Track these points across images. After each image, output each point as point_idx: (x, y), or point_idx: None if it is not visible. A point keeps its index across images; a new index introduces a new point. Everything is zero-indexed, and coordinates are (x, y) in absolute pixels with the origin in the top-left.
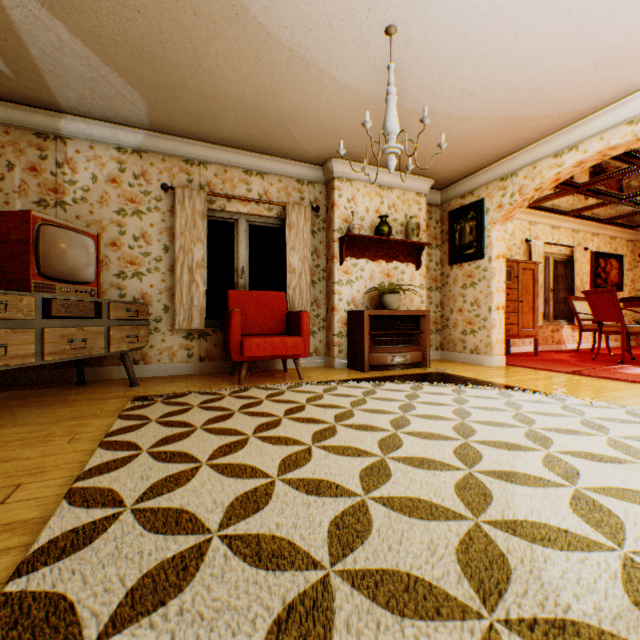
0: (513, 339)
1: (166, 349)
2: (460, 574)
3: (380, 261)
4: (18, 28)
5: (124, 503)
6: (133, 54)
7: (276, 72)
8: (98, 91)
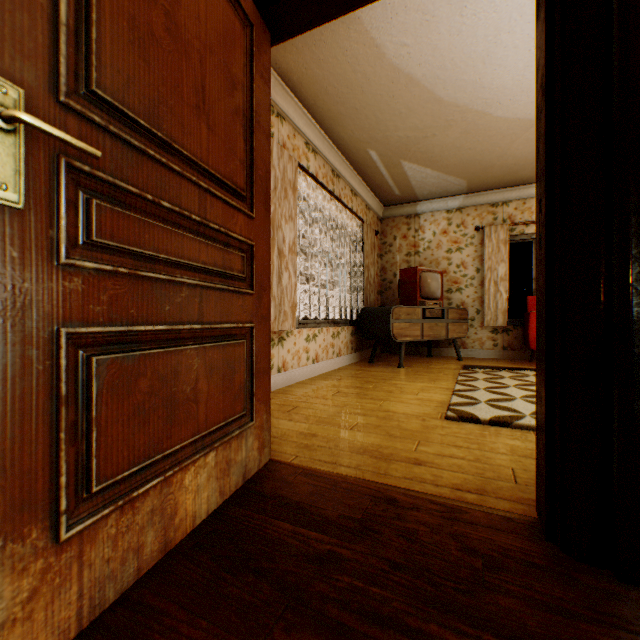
0: None
1: (477, 339)
2: None
3: None
4: (409, 178)
5: (478, 388)
6: (462, 165)
7: None
8: (439, 187)
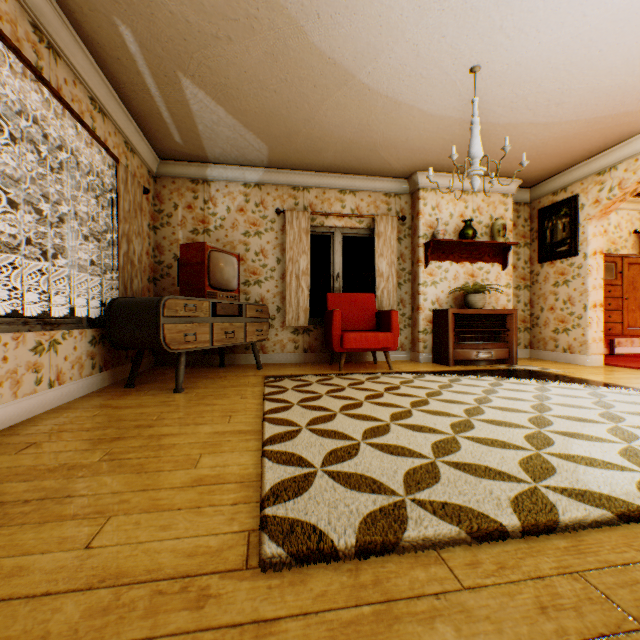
0: (618, 339)
1: (278, 342)
2: (520, 470)
3: (464, 262)
4: (194, 115)
5: (299, 426)
6: (265, 119)
7: (372, 114)
8: (236, 146)
